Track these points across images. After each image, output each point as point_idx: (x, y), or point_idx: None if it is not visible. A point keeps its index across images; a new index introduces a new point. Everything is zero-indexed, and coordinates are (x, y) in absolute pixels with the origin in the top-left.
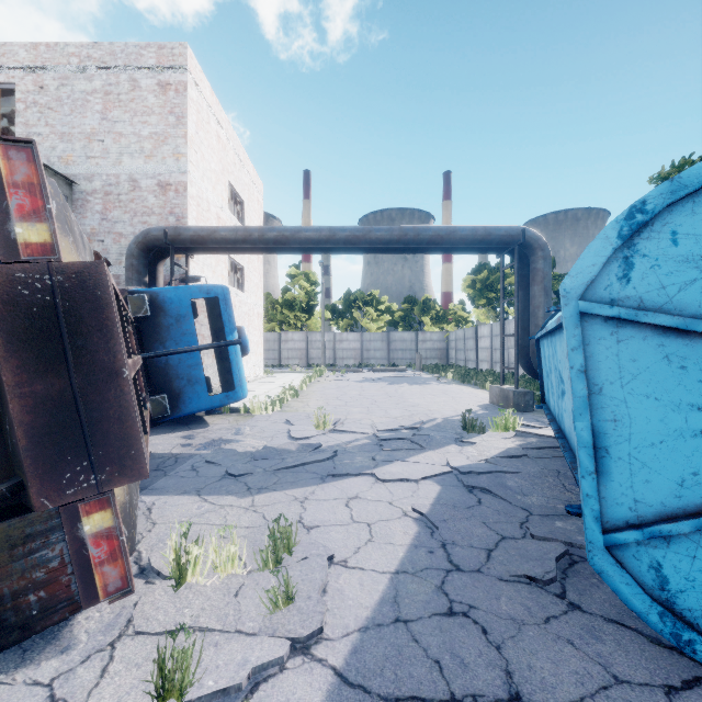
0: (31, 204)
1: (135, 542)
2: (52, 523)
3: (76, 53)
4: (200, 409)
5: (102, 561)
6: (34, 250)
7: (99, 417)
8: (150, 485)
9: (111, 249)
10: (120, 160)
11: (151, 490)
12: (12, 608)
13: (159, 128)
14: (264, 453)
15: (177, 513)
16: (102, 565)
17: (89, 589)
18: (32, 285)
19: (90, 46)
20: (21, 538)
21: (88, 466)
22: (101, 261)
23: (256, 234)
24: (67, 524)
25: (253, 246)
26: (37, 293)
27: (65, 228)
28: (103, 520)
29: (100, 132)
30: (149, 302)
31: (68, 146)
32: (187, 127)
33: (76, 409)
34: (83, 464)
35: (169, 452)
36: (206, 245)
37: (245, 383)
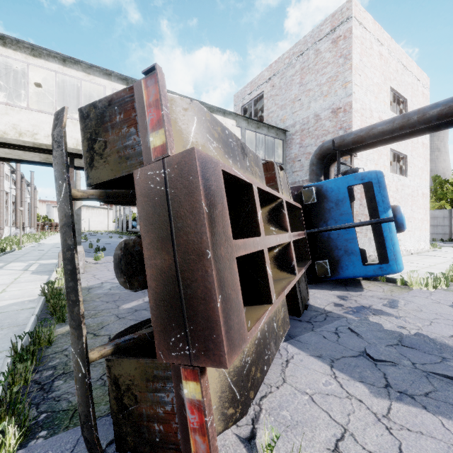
0: (156, 116)
1: (250, 403)
2: (167, 373)
3: (287, 56)
4: (354, 275)
5: (195, 428)
6: (158, 152)
7: (191, 293)
8: (298, 335)
9: (304, 164)
10: (309, 107)
11: (296, 341)
12: (147, 426)
13: (332, 72)
14: (416, 341)
15: (304, 379)
16: (195, 432)
17: (187, 447)
18: (155, 180)
19: (294, 47)
20: (151, 375)
21: (184, 336)
22: (192, 148)
23: (414, 117)
24: (174, 380)
25: (412, 129)
26: (158, 185)
27: (203, 136)
28: (195, 390)
29: (298, 95)
30: (316, 192)
31: (284, 111)
32: (351, 60)
33: (177, 283)
34: (181, 333)
35: (323, 308)
36: (365, 142)
37: (399, 258)
